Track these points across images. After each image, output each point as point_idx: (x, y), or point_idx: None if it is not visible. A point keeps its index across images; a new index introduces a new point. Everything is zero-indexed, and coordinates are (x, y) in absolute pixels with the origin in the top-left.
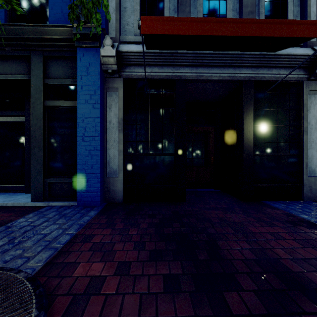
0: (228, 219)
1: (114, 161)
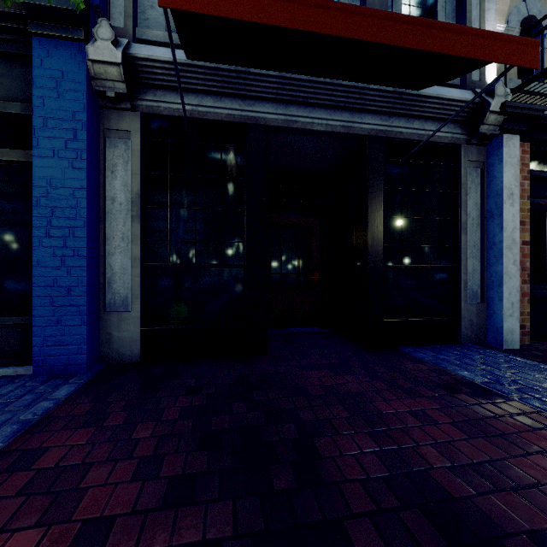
0: (340, 386)
1: (122, 279)
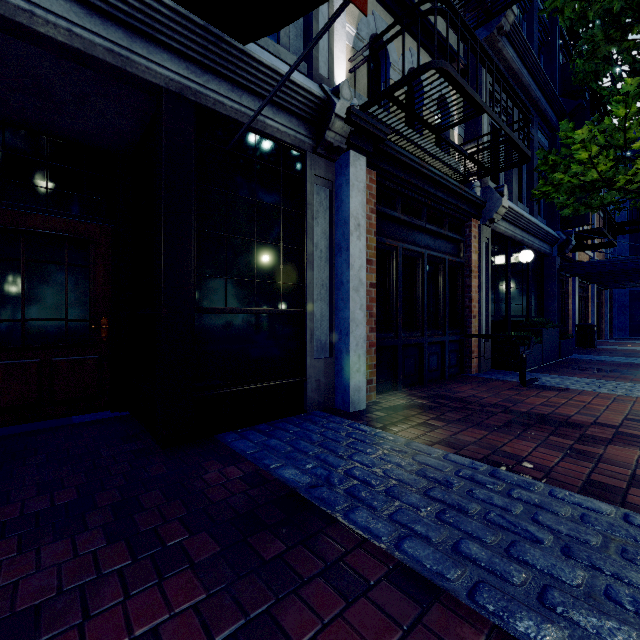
0: (4, 592)
1: None
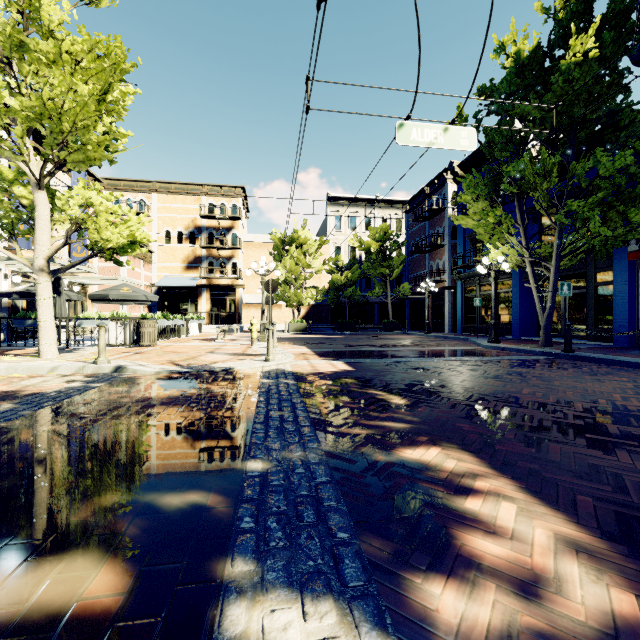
0: None
1: None
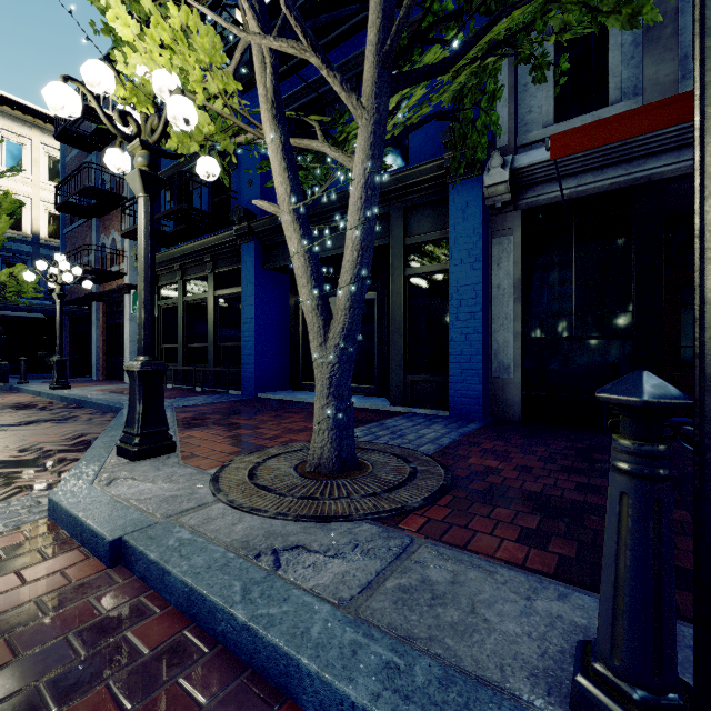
0: None
1: (505, 351)
